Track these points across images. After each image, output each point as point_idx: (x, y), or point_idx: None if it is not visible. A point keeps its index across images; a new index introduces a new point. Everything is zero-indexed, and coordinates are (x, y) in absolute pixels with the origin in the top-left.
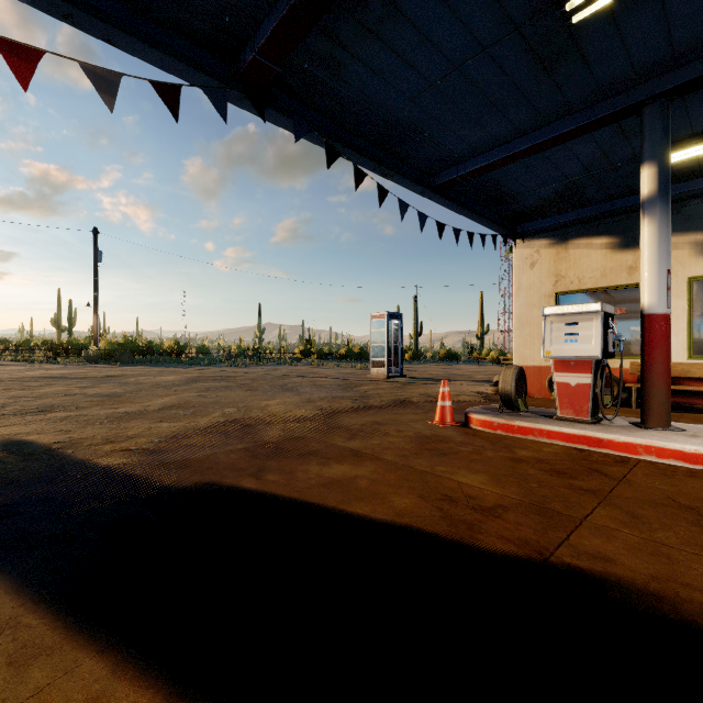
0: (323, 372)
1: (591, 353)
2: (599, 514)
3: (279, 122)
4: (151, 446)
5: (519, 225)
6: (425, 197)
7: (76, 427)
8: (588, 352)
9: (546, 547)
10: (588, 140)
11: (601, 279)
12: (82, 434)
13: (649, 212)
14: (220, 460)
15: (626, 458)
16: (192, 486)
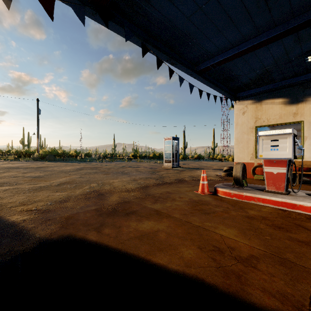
0: (142, 165)
1: (286, 156)
2: None
3: (116, 30)
4: (44, 207)
5: (237, 93)
6: (192, 77)
7: (9, 195)
8: (284, 155)
9: (300, 301)
10: (279, 44)
11: (279, 119)
12: (10, 200)
13: None
14: (79, 218)
15: None
16: (57, 237)
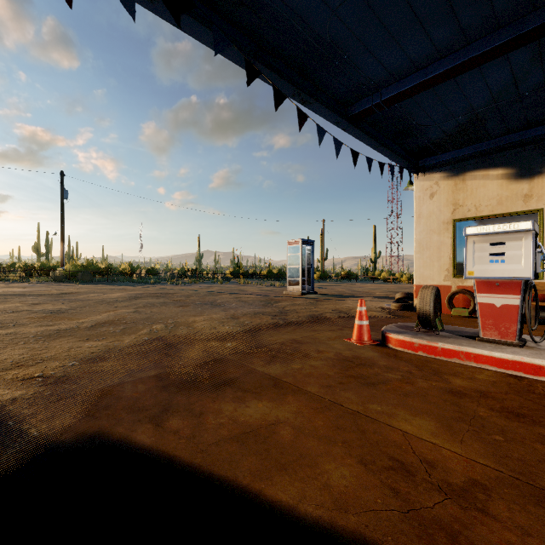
0: (248, 290)
1: (521, 273)
2: None
3: (196, 33)
4: (58, 372)
5: (419, 160)
6: (340, 127)
7: None
8: (517, 272)
9: None
10: (503, 64)
11: (497, 207)
12: None
13: None
14: (124, 394)
15: None
16: (73, 438)
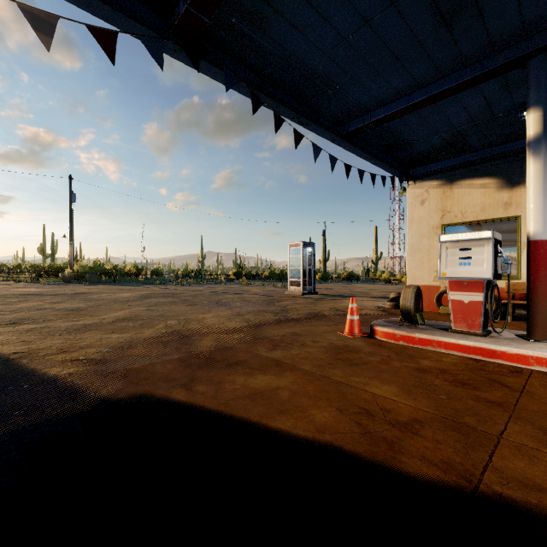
0: (251, 290)
1: (483, 274)
2: (512, 430)
3: (211, 73)
4: (98, 356)
5: (411, 169)
6: (335, 143)
7: (37, 338)
8: (480, 273)
9: (471, 471)
10: (476, 92)
11: (481, 213)
12: (41, 345)
13: (535, 151)
14: (156, 370)
15: (519, 368)
16: (127, 397)
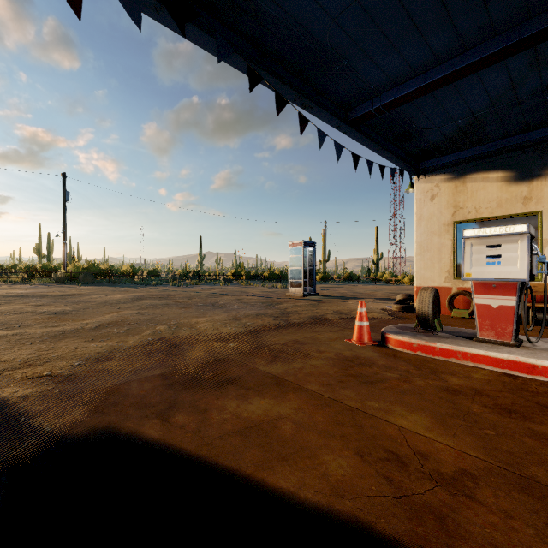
0: (250, 291)
1: (516, 275)
2: None
3: (200, 41)
4: (66, 371)
5: (420, 163)
6: (341, 131)
7: (3, 348)
8: (513, 274)
9: None
10: (501, 69)
11: (497, 209)
12: (3, 356)
13: None
14: (130, 391)
15: None
16: (84, 432)
